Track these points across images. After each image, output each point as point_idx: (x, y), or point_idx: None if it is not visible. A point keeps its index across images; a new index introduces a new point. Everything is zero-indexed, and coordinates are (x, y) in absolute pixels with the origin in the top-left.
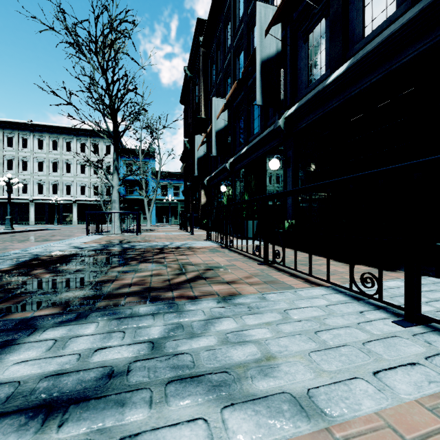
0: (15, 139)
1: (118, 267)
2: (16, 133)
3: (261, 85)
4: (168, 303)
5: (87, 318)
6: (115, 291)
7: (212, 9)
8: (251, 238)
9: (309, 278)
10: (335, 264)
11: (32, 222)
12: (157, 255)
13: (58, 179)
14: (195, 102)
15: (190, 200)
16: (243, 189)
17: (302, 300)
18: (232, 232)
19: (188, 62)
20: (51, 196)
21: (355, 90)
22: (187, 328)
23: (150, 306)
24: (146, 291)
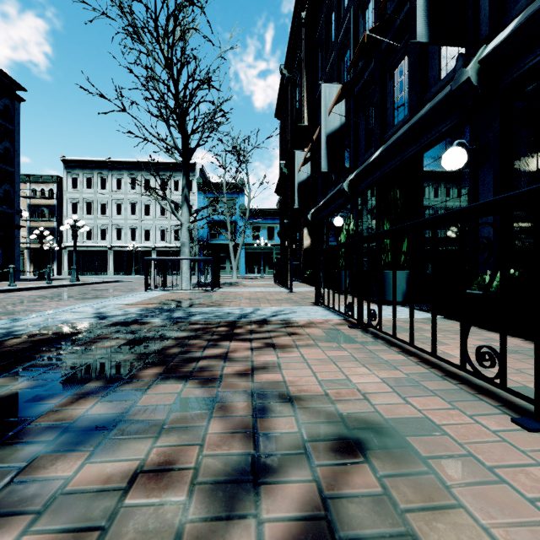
0: (94, 180)
1: (90, 399)
2: (95, 173)
3: (426, 4)
4: None
5: None
6: None
7: None
8: (398, 302)
9: None
10: None
11: (111, 272)
12: (216, 344)
13: (137, 223)
14: (295, 111)
15: (288, 243)
16: (372, 220)
17: None
18: (379, 297)
19: (286, 57)
20: (130, 243)
21: None
22: None
23: None
24: None
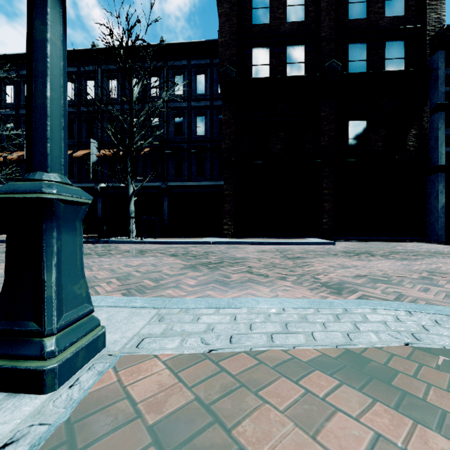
0: None
1: None
2: None
3: None
4: None
5: None
6: None
7: None
8: None
9: None
10: None
11: None
12: None
13: None
14: None
15: None
16: None
17: None
18: None
19: None
20: None
21: None
22: None
23: None
24: None
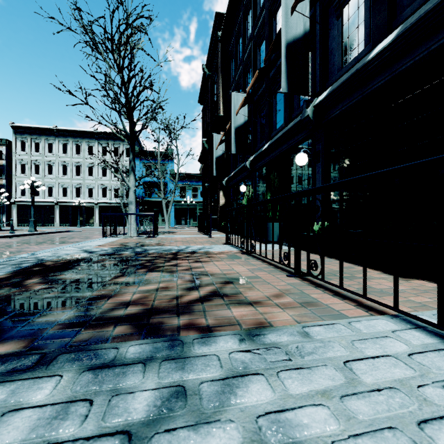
0: (42, 145)
1: (122, 277)
2: (43, 139)
3: (286, 70)
4: (170, 339)
5: (50, 366)
6: (107, 313)
7: (231, 0)
8: (275, 242)
9: (359, 298)
10: (385, 277)
11: (57, 224)
12: (169, 261)
13: (81, 182)
14: (214, 101)
15: (209, 201)
16: (264, 189)
17: (365, 340)
18: (254, 236)
19: (207, 59)
20: (75, 199)
21: (407, 63)
22: (192, 398)
23: (143, 345)
24: (145, 314)
